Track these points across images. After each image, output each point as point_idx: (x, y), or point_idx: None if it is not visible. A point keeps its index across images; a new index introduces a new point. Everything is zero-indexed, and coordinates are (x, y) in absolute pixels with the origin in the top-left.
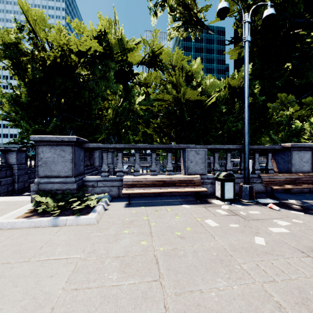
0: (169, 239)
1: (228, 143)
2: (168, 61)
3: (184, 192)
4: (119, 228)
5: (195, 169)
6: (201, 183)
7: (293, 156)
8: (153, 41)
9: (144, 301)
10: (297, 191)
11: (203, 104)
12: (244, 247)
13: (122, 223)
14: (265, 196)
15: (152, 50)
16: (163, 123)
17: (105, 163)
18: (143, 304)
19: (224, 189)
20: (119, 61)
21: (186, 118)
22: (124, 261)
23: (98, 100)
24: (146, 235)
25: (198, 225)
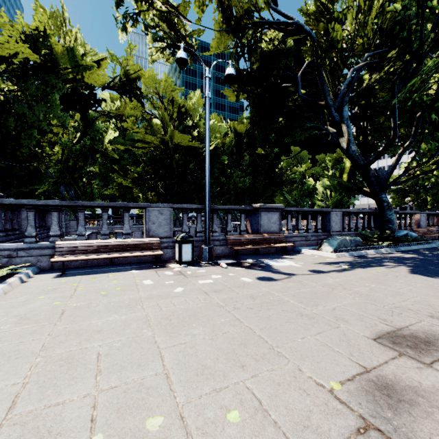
0: (90, 298)
1: (237, 202)
2: (153, 89)
3: (136, 256)
4: (34, 295)
5: (159, 231)
6: (165, 247)
7: (262, 217)
8: (127, 59)
9: (30, 334)
10: (265, 252)
11: (200, 152)
12: (160, 295)
13: (40, 291)
14: (230, 258)
15: (126, 71)
16: (146, 173)
17: (32, 225)
18: (28, 336)
19: (181, 251)
20: (69, 80)
21: (175, 168)
22: (25, 317)
23: (32, 134)
24: (65, 297)
25: (132, 285)
